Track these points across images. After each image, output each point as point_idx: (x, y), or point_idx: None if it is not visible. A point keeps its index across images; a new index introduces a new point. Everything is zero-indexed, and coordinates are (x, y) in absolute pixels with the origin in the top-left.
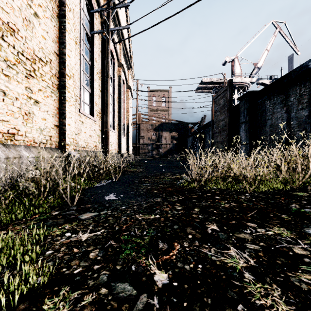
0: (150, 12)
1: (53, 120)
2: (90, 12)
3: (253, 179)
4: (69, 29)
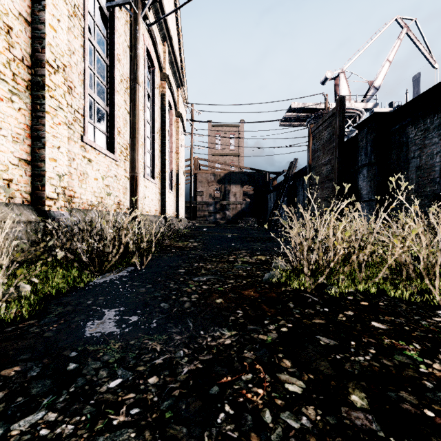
0: None
1: (15, 149)
2: None
3: None
4: None
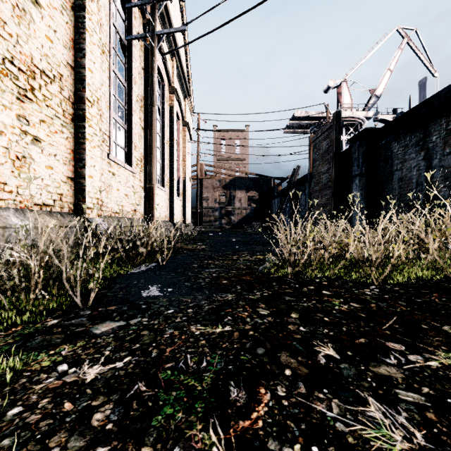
0: (217, 5)
1: (65, 170)
2: (126, 6)
3: (382, 262)
4: (91, 29)
